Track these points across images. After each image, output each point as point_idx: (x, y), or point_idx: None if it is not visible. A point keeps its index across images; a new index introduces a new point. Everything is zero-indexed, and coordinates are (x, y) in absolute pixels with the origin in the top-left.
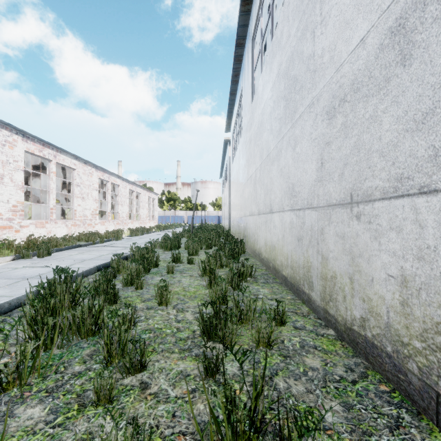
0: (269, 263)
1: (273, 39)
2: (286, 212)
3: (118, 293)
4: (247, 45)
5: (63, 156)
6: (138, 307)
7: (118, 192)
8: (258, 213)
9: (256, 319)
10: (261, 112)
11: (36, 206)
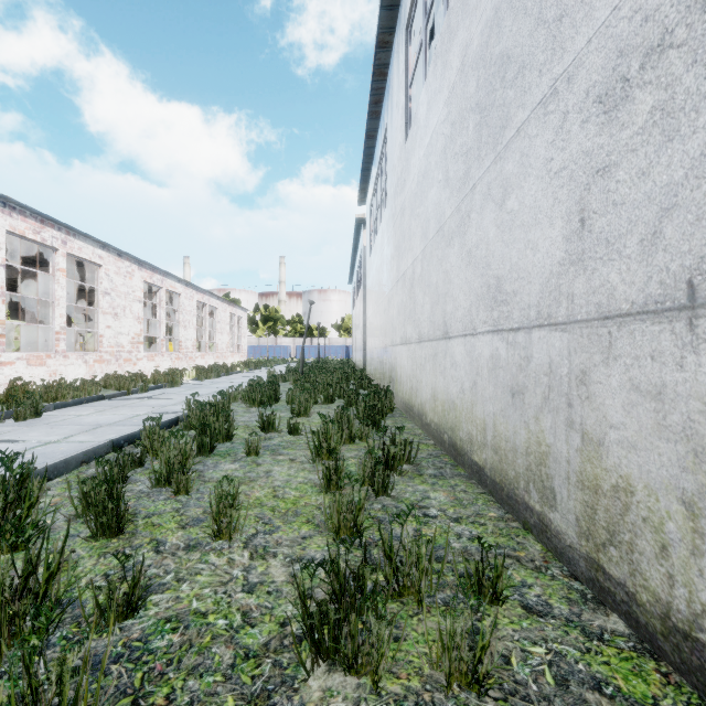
0: (441, 434)
1: (450, 4)
2: (481, 336)
3: (136, 505)
4: (397, 42)
5: (78, 242)
6: (168, 544)
7: (179, 306)
8: (417, 339)
9: (433, 584)
10: (425, 153)
11: (32, 328)
